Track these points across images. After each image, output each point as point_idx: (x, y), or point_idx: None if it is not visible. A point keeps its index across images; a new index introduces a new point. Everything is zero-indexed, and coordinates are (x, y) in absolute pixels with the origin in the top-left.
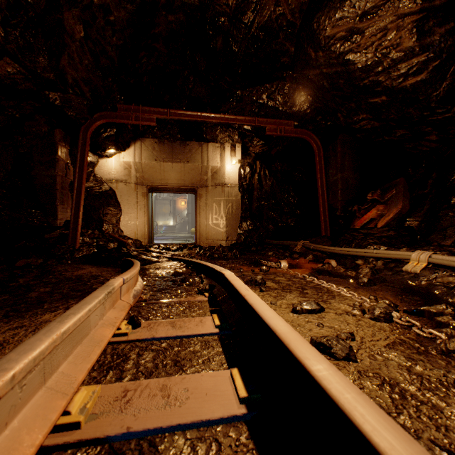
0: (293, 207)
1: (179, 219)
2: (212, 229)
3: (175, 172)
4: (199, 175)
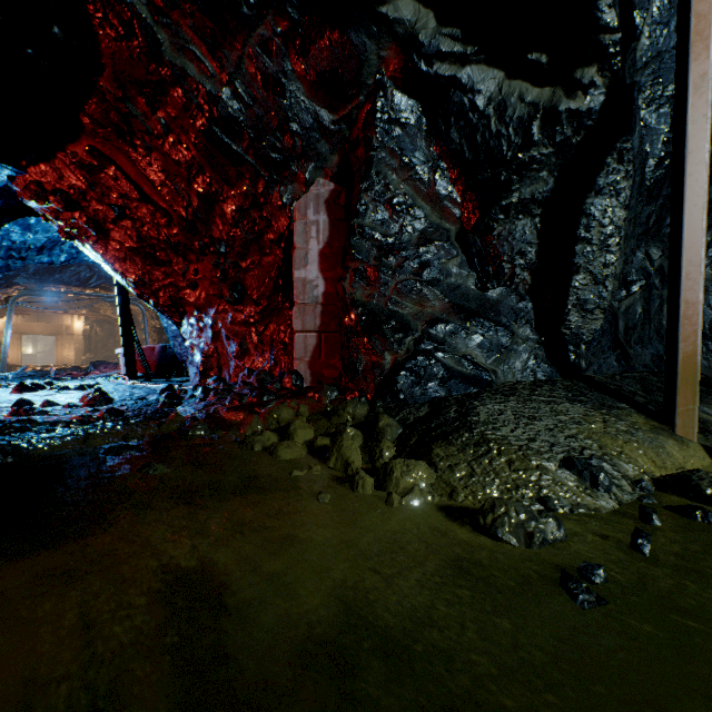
0: (114, 347)
1: (43, 345)
2: (66, 358)
3: (41, 327)
4: (58, 329)
